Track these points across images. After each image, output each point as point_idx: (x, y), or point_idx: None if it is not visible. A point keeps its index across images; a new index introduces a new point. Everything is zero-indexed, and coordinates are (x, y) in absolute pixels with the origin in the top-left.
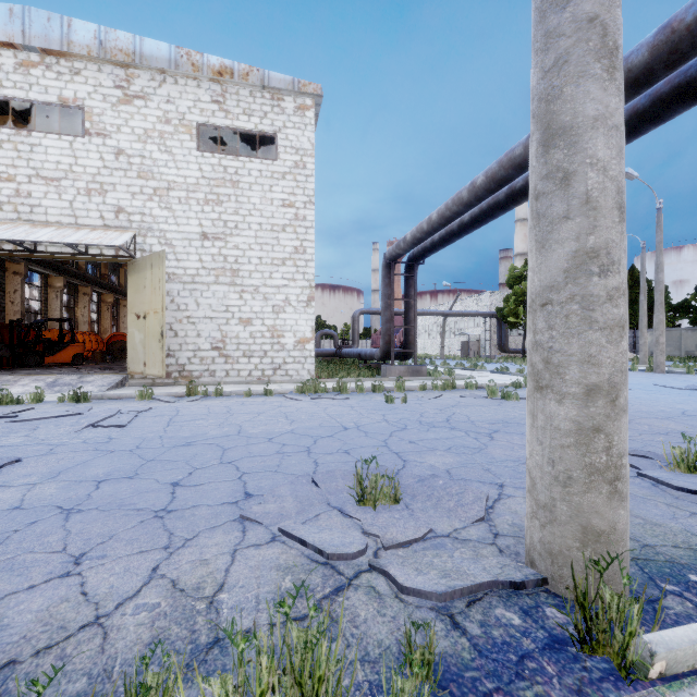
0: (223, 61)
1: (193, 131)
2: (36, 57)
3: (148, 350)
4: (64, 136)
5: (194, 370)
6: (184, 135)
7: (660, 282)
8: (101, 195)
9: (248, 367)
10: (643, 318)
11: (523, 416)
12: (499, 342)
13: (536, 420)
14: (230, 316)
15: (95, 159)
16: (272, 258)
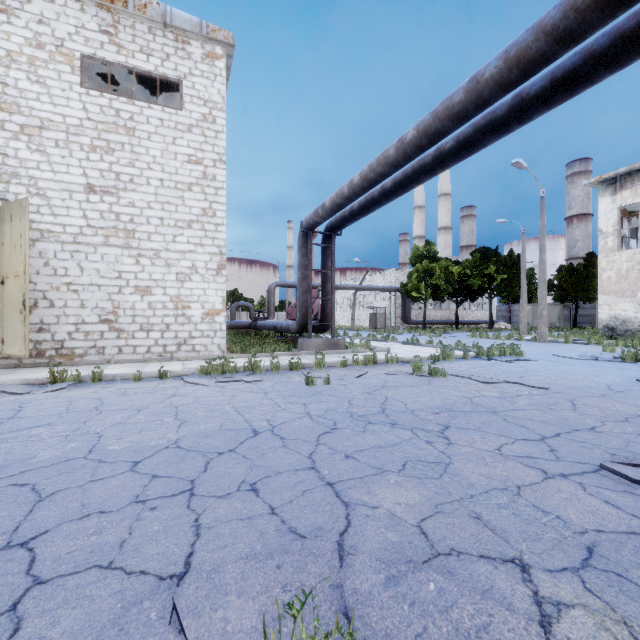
0: None
1: (75, 62)
2: None
3: (7, 323)
4: None
5: (76, 347)
6: (63, 65)
7: (543, 262)
8: None
9: (147, 342)
10: (523, 294)
11: (463, 400)
12: (403, 314)
13: None
14: (123, 283)
15: None
16: (176, 220)
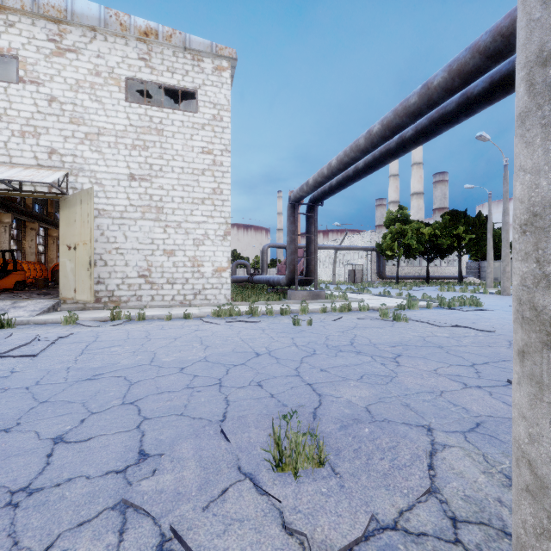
0: (149, 23)
1: (121, 83)
2: None
3: (78, 277)
4: None
5: (122, 296)
6: (113, 87)
7: (506, 223)
8: (35, 137)
9: (172, 292)
10: (489, 252)
11: (417, 338)
12: (378, 271)
13: (548, 392)
14: (155, 248)
15: (29, 104)
16: (193, 198)
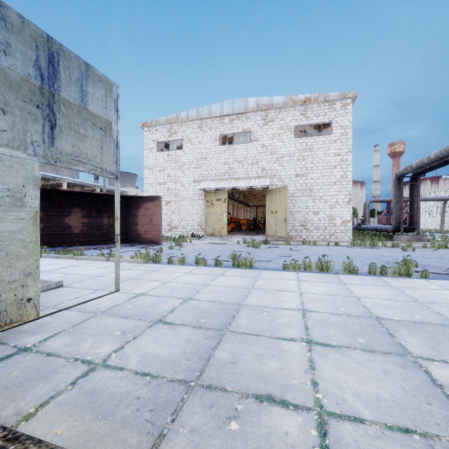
0: (306, 96)
1: (292, 130)
2: (235, 116)
3: (278, 226)
4: (244, 144)
5: (292, 235)
6: (288, 133)
7: None
8: (256, 164)
9: (317, 234)
10: None
11: None
12: None
13: None
14: (308, 210)
15: (254, 150)
16: (329, 182)
